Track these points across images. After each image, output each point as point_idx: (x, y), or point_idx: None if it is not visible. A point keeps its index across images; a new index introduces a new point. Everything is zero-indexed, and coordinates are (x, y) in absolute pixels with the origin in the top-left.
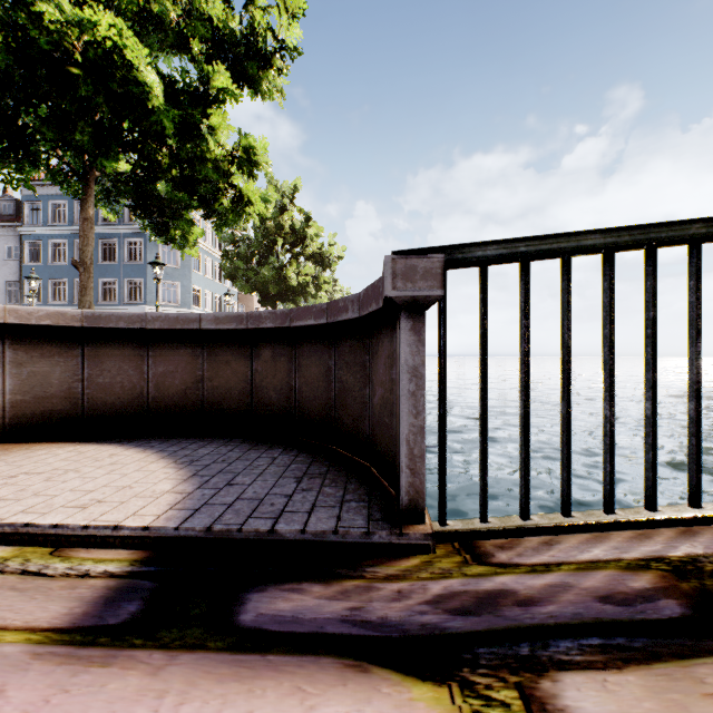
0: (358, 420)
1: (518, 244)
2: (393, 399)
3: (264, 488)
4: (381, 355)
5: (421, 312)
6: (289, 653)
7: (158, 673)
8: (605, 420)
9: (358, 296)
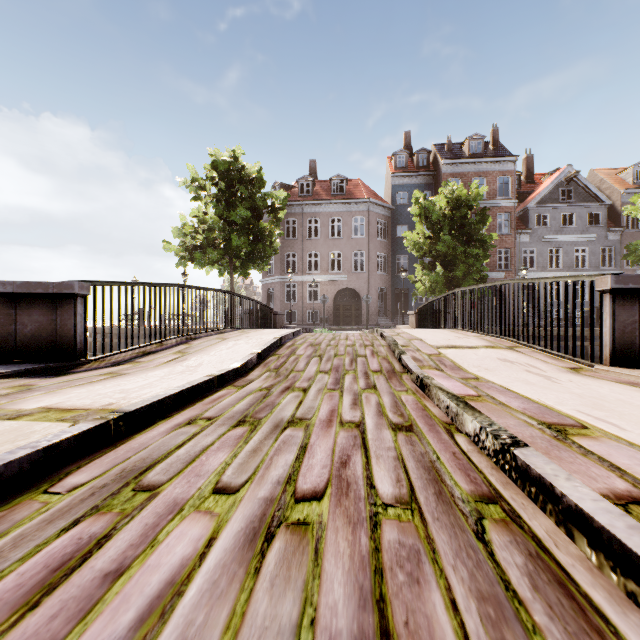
0: (2, 342)
1: (104, 282)
2: (54, 326)
3: (3, 366)
4: (37, 310)
5: (83, 298)
6: (97, 369)
7: (83, 373)
8: (119, 328)
9: (12, 282)
